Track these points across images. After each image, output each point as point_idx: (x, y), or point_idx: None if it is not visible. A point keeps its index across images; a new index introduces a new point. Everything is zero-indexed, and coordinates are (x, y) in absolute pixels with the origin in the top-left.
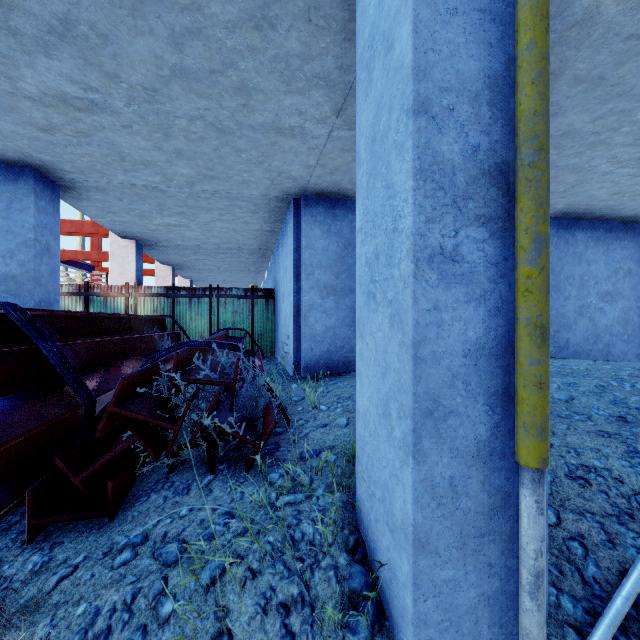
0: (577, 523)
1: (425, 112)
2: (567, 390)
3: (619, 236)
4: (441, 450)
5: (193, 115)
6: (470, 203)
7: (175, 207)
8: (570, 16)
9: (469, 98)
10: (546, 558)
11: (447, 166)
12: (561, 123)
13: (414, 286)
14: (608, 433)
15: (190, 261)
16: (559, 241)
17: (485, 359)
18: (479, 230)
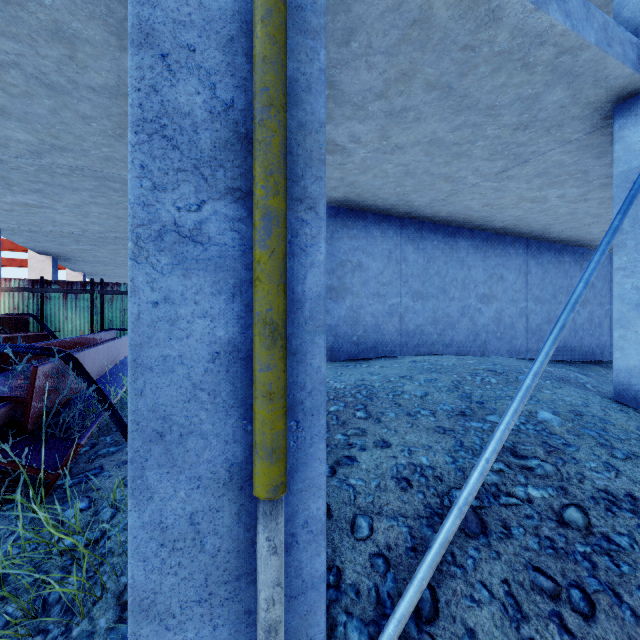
0: (388, 531)
1: (151, 46)
2: (427, 386)
3: (494, 245)
4: (176, 481)
5: (2, 60)
6: (220, 172)
7: (26, 182)
8: (408, 12)
9: (218, 42)
10: (323, 588)
11: (185, 121)
12: (426, 130)
13: (133, 271)
14: (444, 429)
15: (74, 251)
16: (445, 247)
17: (242, 363)
18: (233, 206)
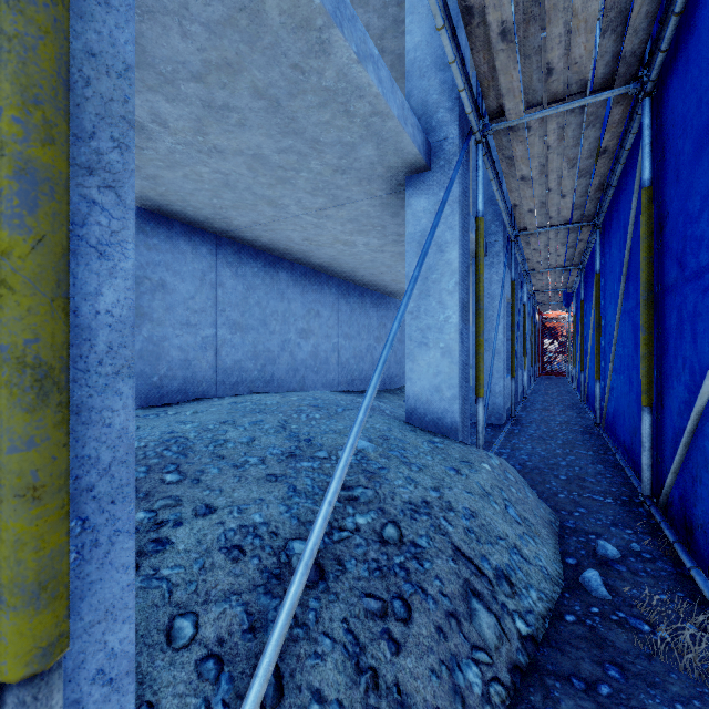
0: (219, 620)
1: None
2: (253, 430)
3: (312, 280)
4: None
5: None
6: None
7: None
8: None
9: None
10: None
11: None
12: (250, 140)
13: None
14: (276, 475)
15: None
16: (266, 276)
17: None
18: None
